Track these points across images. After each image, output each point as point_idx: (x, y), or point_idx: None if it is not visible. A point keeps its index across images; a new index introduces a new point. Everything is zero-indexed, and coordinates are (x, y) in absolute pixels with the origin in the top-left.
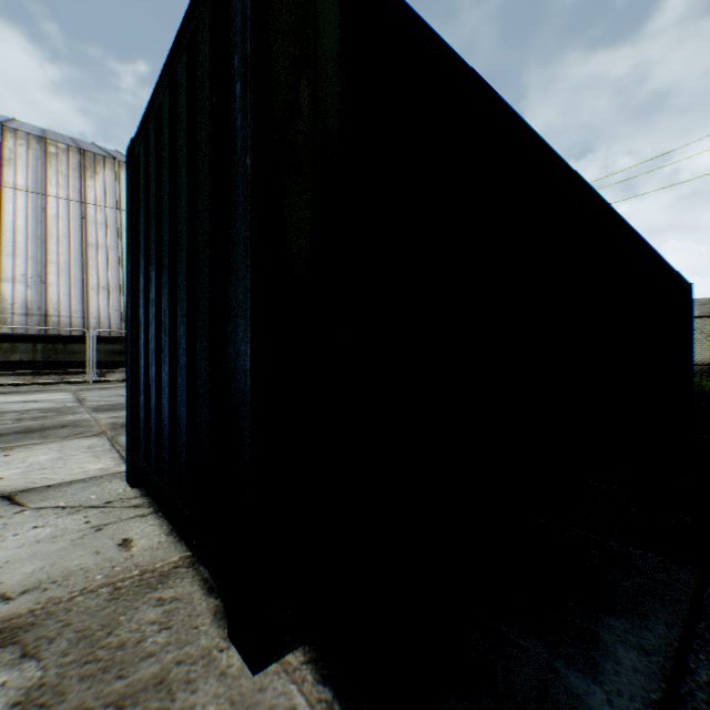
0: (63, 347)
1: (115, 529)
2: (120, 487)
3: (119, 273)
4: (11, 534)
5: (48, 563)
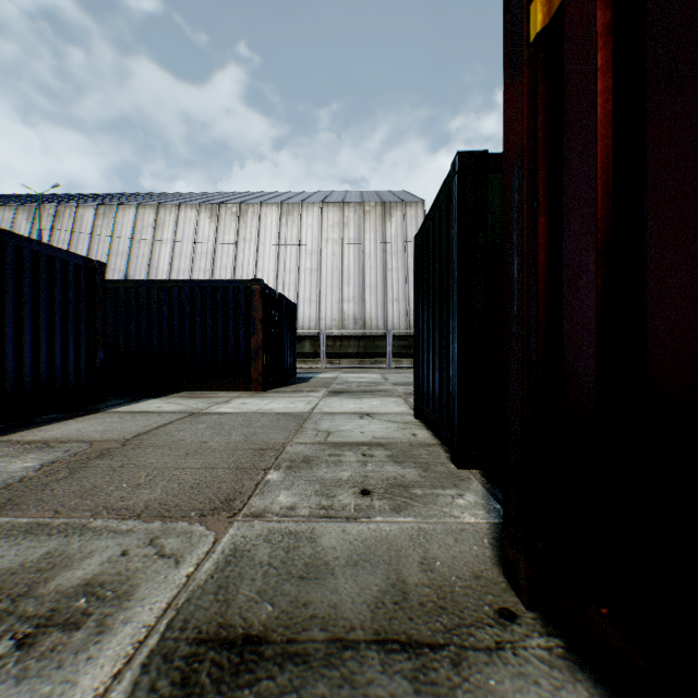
0: (373, 344)
1: (409, 430)
2: (410, 418)
3: (405, 287)
4: (372, 424)
5: (387, 434)
